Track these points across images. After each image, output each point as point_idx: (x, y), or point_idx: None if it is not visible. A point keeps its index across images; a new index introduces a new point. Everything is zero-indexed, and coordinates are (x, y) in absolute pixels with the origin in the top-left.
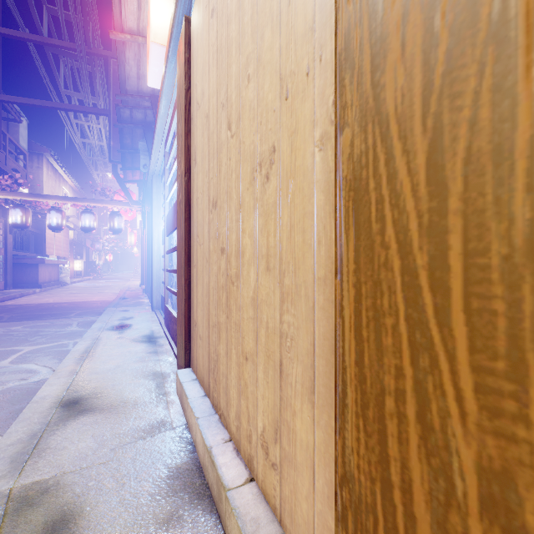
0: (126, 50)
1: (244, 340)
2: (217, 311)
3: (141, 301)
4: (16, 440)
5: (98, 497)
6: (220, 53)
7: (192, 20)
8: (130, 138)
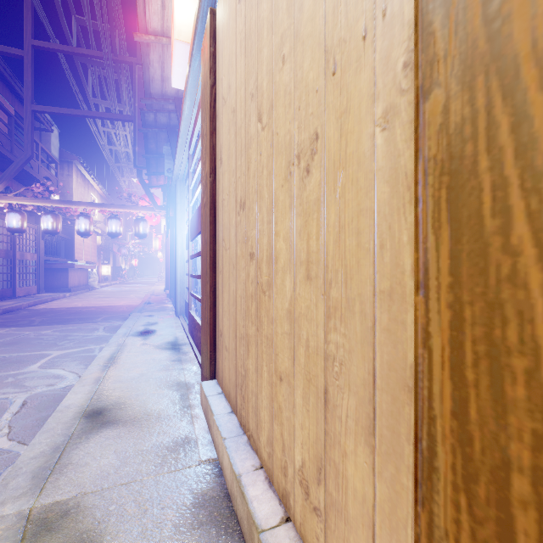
0: (150, 52)
1: (277, 358)
2: (245, 322)
3: (165, 306)
4: (39, 453)
5: (119, 525)
6: (249, 39)
7: (217, 11)
8: (155, 143)
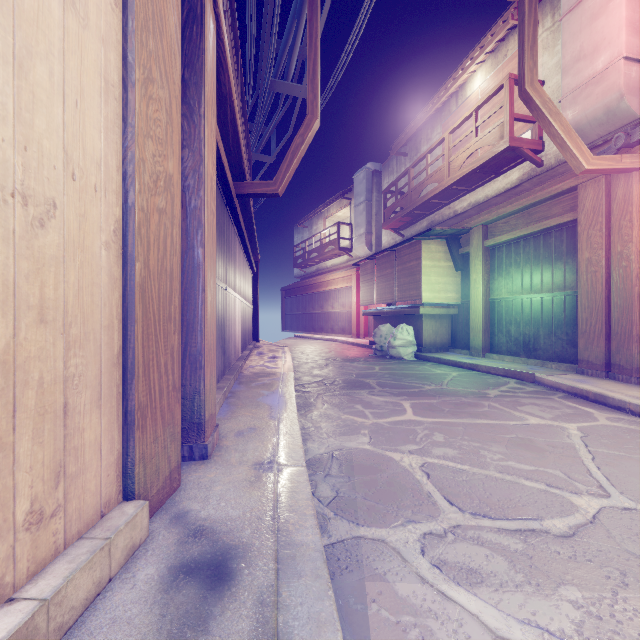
0: None
1: None
2: None
3: None
4: None
5: None
6: None
7: None
8: None
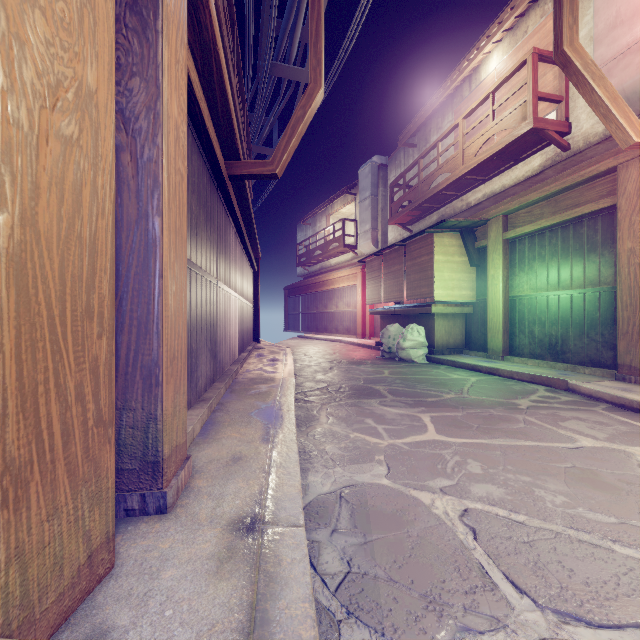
0: None
1: None
2: None
3: None
4: None
5: None
6: None
7: None
8: None
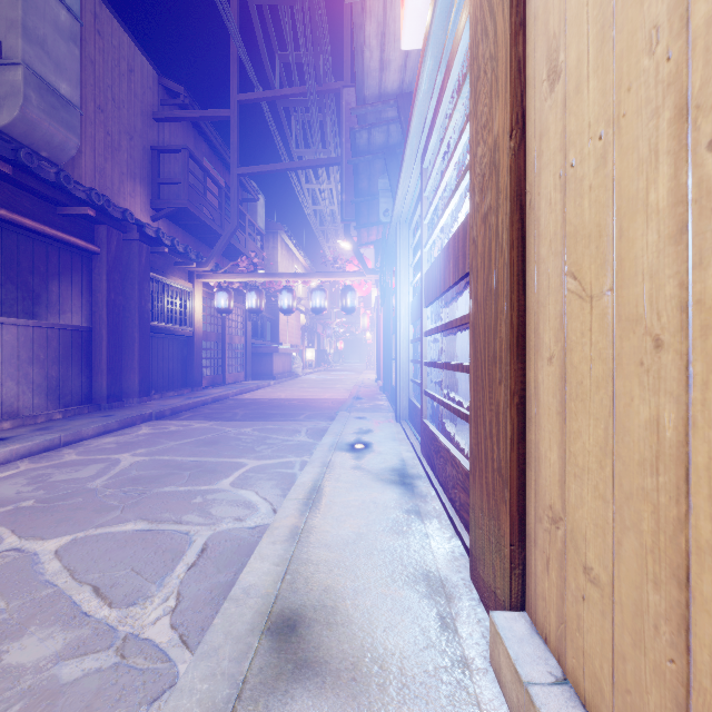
0: (366, 21)
1: None
2: None
3: (379, 404)
4: None
5: None
6: None
7: None
8: (367, 179)
